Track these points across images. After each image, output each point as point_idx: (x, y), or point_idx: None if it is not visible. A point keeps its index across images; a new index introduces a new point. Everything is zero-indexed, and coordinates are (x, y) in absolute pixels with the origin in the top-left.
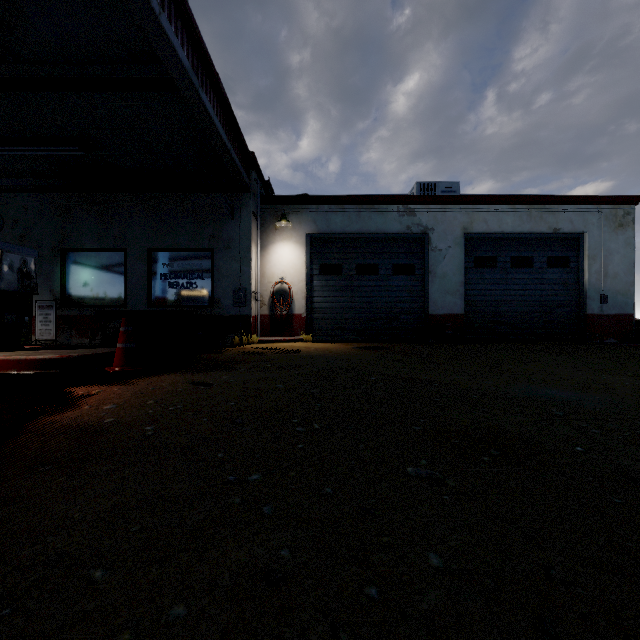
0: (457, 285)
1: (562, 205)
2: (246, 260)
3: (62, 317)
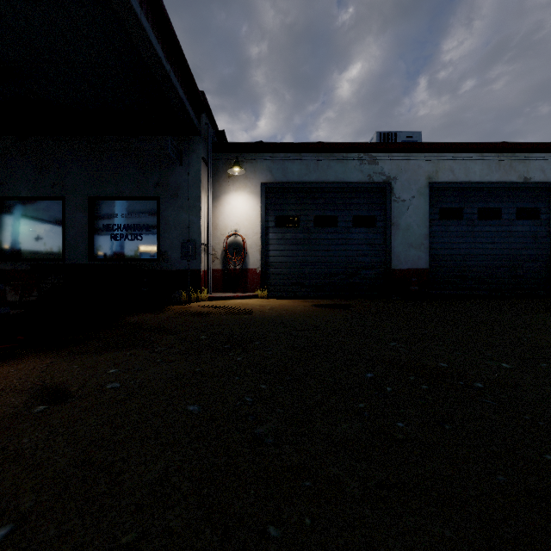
0: (421, 238)
1: (533, 153)
2: (195, 209)
3: None
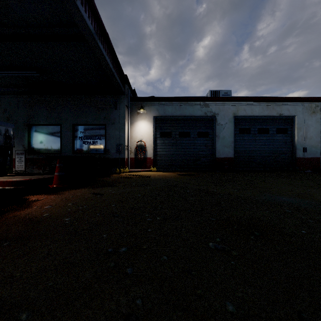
0: (230, 142)
1: (284, 102)
2: (122, 130)
3: (28, 159)
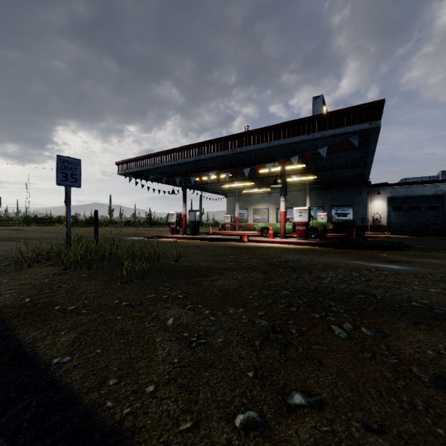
0: None
1: None
2: (365, 208)
3: None
